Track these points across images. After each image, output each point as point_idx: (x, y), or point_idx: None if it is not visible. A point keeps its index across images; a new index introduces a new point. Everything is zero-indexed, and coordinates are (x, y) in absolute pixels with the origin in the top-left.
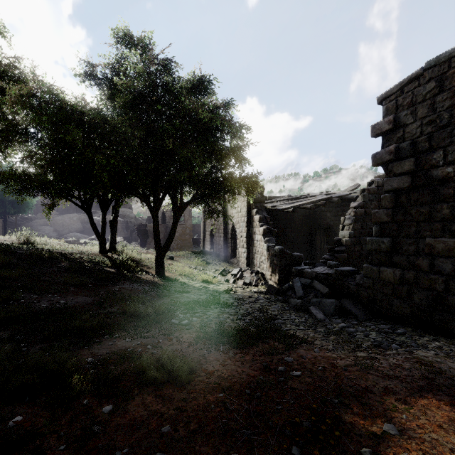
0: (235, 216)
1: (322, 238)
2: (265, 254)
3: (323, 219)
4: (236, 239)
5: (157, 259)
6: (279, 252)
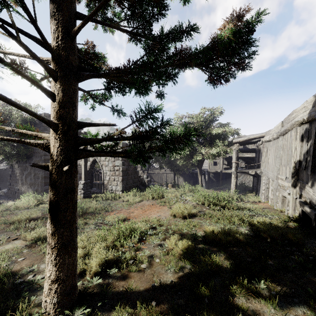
0: None
1: None
2: None
3: None
4: None
5: None
6: None
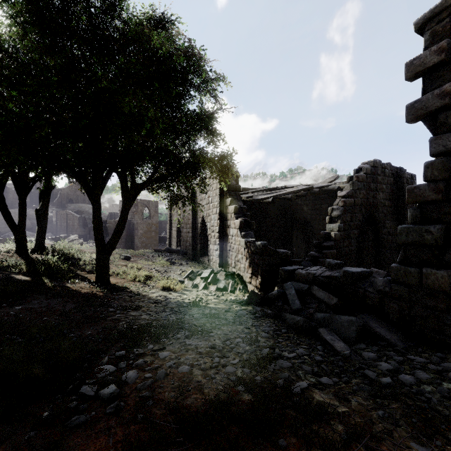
0: (205, 208)
1: (298, 233)
2: (242, 251)
3: (299, 213)
4: (206, 234)
5: (98, 261)
6: (261, 248)
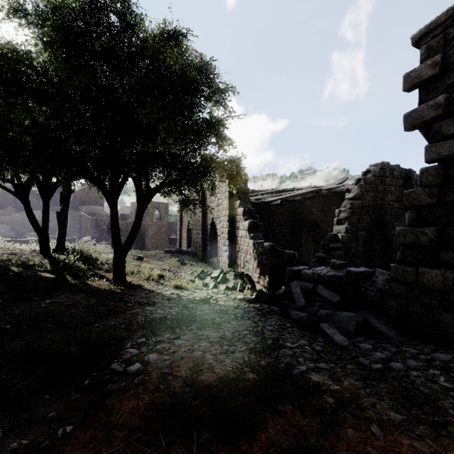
0: (215, 210)
1: (307, 235)
2: (251, 252)
3: (308, 215)
4: (216, 236)
5: (115, 260)
6: (269, 249)
